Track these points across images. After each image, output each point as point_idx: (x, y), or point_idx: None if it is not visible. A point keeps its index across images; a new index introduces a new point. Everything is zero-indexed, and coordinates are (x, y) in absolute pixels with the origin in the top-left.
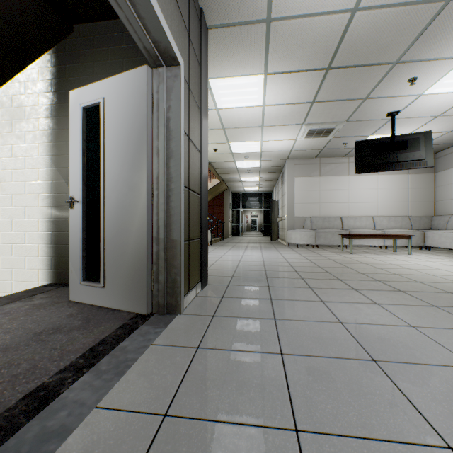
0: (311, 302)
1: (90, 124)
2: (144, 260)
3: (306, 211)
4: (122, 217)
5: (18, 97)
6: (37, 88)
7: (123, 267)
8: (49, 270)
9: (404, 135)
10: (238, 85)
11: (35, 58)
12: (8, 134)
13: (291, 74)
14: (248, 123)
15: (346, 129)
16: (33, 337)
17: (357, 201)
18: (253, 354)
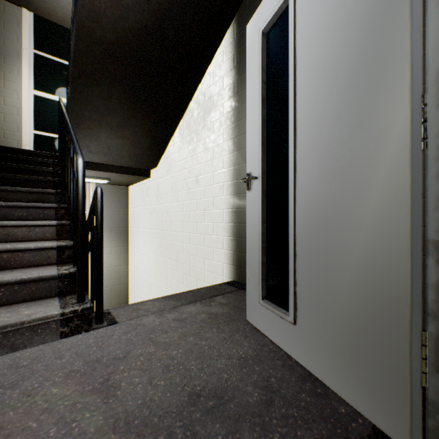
0: None
1: (271, 52)
2: (397, 300)
3: None
4: (330, 194)
5: (208, 90)
6: (222, 72)
7: (334, 301)
8: (231, 265)
9: None
10: None
11: (220, 40)
12: (202, 129)
13: None
14: None
15: None
16: (184, 408)
17: None
18: None
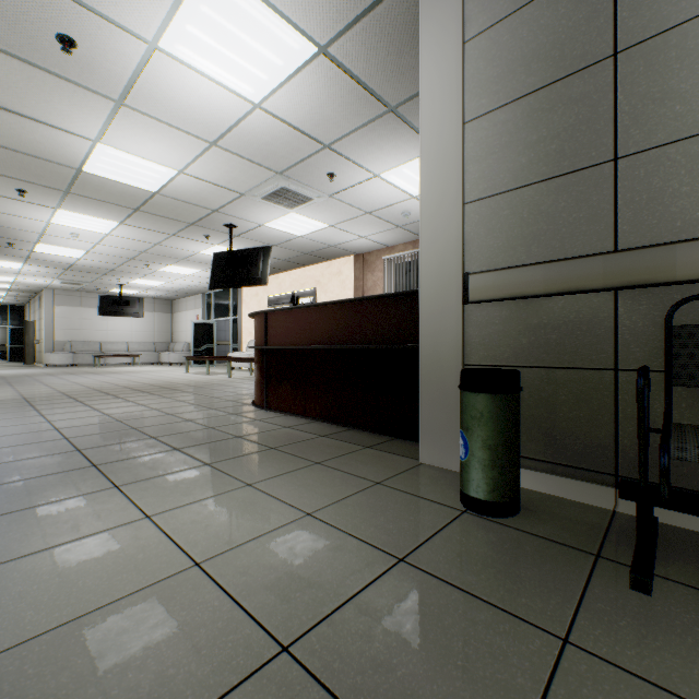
0: (49, 376)
1: None
2: None
3: (68, 336)
4: None
5: None
6: None
7: None
8: None
9: (130, 297)
10: (3, 263)
11: None
12: None
13: (44, 267)
14: (5, 271)
15: (95, 284)
16: None
17: (116, 330)
18: (26, 380)
